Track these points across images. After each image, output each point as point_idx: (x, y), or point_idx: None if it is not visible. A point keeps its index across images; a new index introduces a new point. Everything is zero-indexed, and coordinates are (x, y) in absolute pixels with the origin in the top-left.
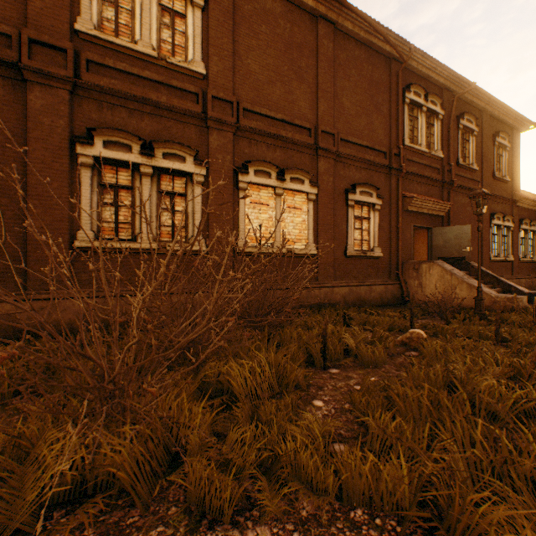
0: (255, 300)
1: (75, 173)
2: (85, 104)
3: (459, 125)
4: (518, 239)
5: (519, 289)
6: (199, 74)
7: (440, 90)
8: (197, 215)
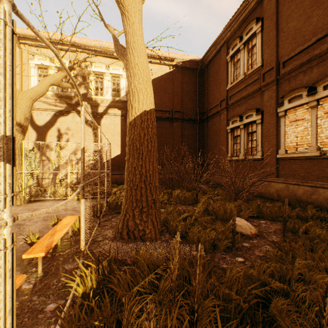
0: (285, 190)
1: (228, 136)
2: (230, 111)
3: None
4: None
5: None
6: (259, 67)
7: None
8: (259, 140)
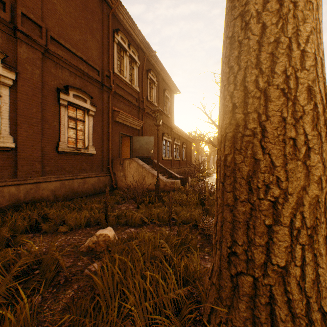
0: None
1: None
2: None
3: (148, 75)
4: (174, 148)
5: (176, 175)
6: None
7: (138, 48)
8: None
